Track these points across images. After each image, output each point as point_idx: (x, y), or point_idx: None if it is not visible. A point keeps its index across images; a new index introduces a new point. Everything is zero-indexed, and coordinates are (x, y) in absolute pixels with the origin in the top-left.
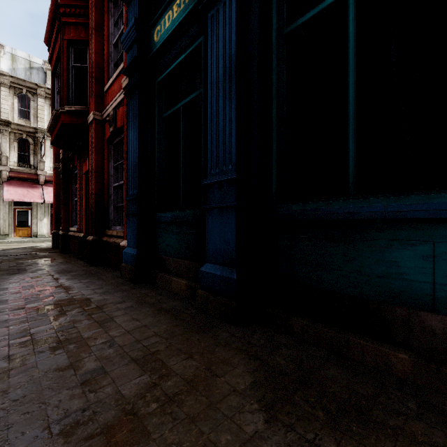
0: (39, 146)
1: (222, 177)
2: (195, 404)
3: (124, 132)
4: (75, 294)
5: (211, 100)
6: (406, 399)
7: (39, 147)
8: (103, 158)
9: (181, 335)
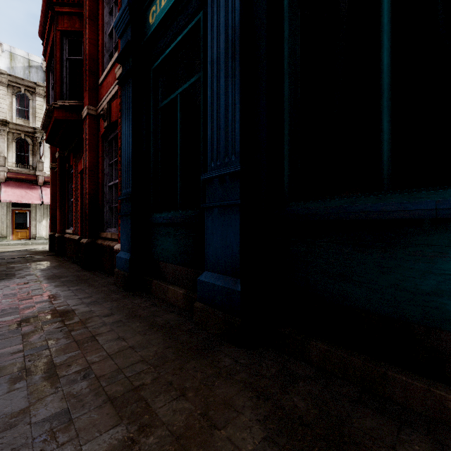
0: (38, 146)
1: (224, 170)
2: None
3: (118, 126)
4: (60, 304)
5: (212, 82)
6: None
7: (38, 147)
8: (97, 155)
9: (173, 361)
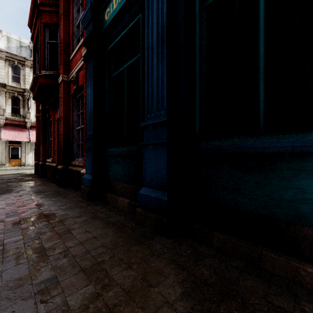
0: (26, 101)
1: (156, 119)
2: None
3: (83, 89)
4: (45, 210)
5: (148, 61)
6: None
7: (26, 102)
8: (69, 108)
9: (123, 246)
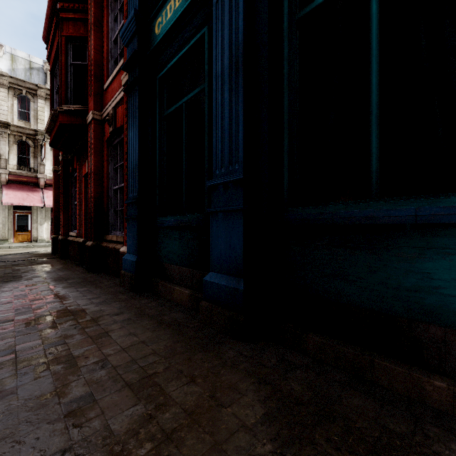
0: (39, 148)
1: (228, 177)
2: (196, 444)
3: (124, 131)
4: (70, 304)
5: (216, 94)
6: (447, 438)
7: (39, 150)
8: (102, 159)
9: (182, 353)
